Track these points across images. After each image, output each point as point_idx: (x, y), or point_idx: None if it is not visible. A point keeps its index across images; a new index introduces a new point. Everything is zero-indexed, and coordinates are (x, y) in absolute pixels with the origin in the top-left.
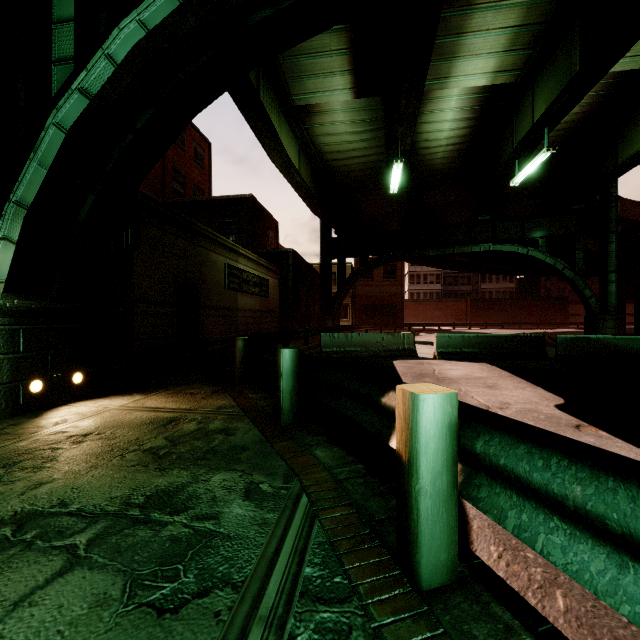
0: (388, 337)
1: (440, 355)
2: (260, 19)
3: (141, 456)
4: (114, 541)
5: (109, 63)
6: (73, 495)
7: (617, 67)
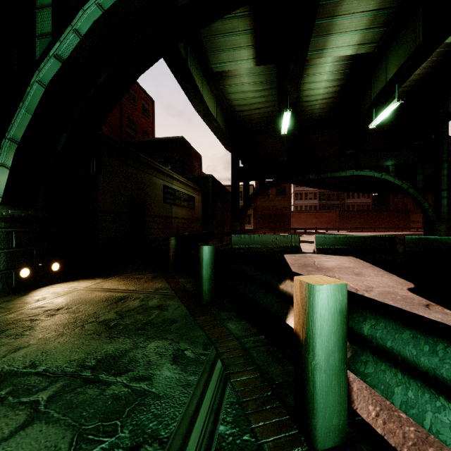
0: (280, 237)
1: (318, 250)
2: (187, 2)
3: (96, 326)
4: (68, 398)
5: (76, 36)
6: (42, 358)
7: (449, 39)
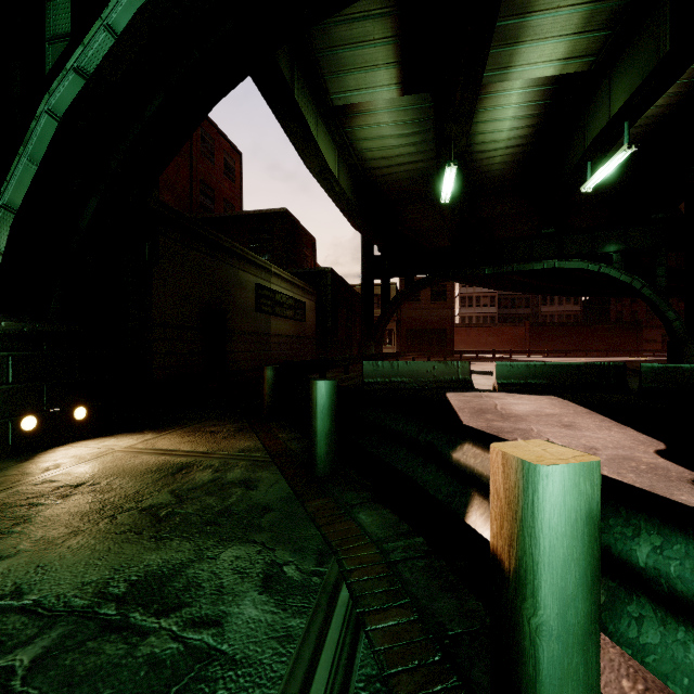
0: (440, 366)
1: (501, 387)
2: None
3: (136, 518)
4: (68, 663)
5: (109, 35)
6: (35, 578)
7: None
